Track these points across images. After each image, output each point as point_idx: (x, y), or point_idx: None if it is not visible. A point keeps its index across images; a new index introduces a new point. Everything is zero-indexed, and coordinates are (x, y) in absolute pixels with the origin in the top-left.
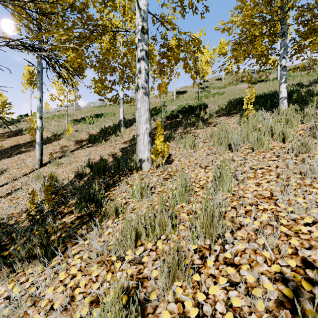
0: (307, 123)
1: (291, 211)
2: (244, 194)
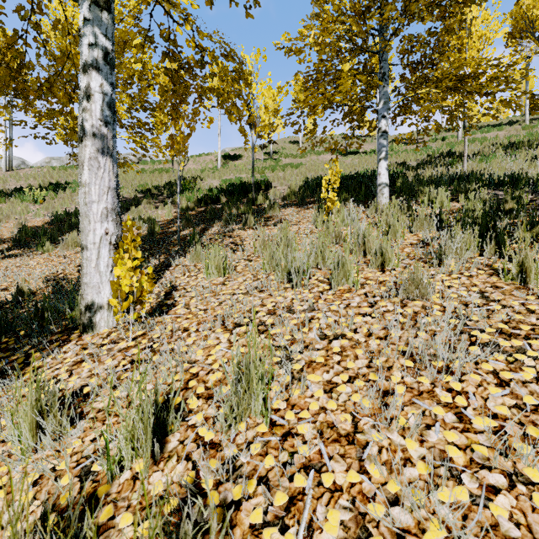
0: (418, 233)
1: (395, 495)
2: (297, 425)
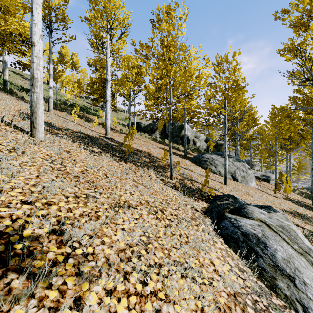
0: None
1: None
2: None
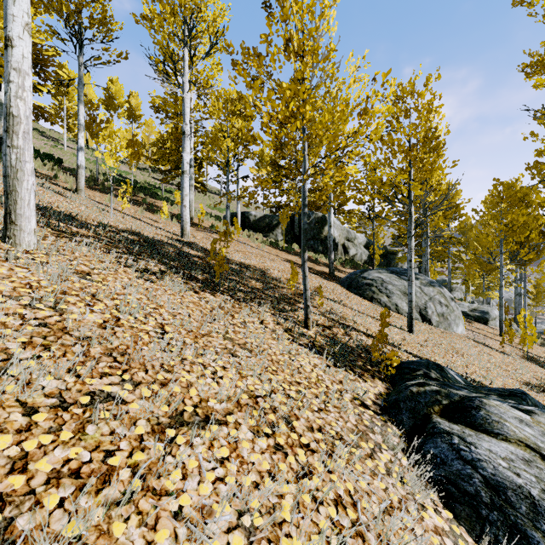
0: None
1: None
2: None
